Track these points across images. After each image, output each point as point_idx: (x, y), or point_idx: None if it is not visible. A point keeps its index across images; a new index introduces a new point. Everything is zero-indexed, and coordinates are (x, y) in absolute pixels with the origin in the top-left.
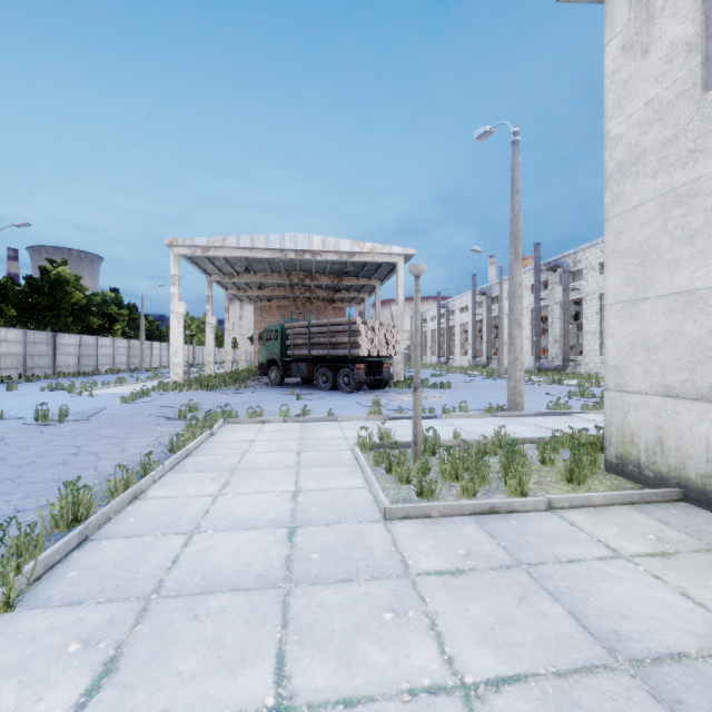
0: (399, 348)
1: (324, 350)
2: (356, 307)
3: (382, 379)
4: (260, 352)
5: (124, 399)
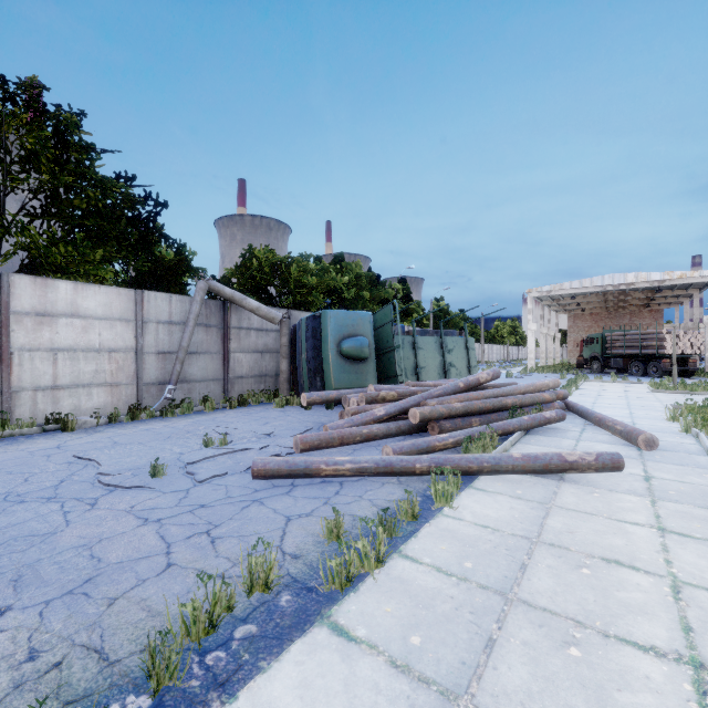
0: None
1: (636, 351)
2: (676, 308)
3: (687, 370)
4: (584, 351)
5: (521, 374)
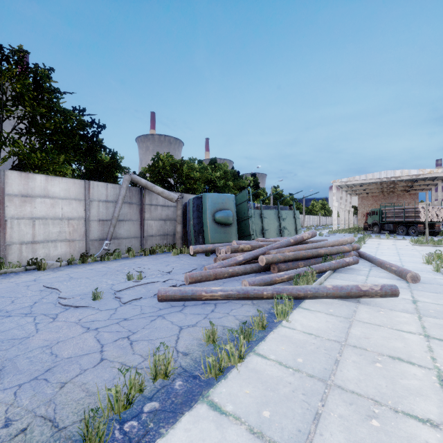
0: None
1: (401, 219)
2: (426, 192)
3: (434, 231)
4: (368, 219)
5: (328, 234)
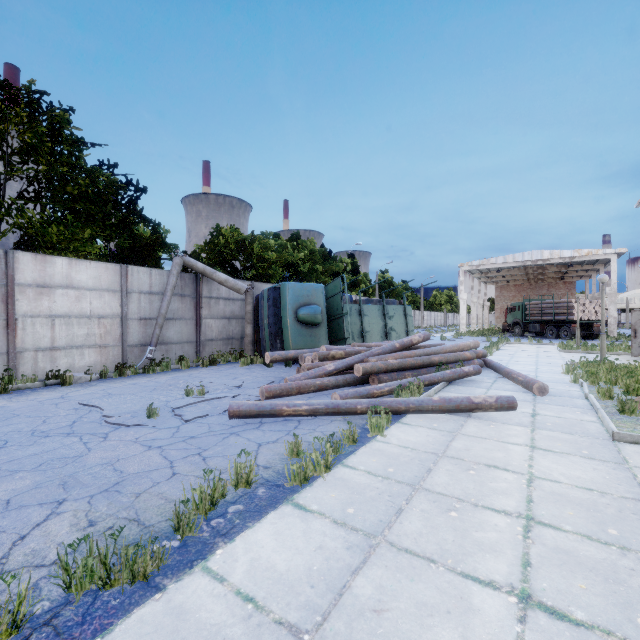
0: (612, 315)
1: (550, 317)
2: (586, 280)
3: (592, 334)
4: (508, 318)
5: (453, 337)
